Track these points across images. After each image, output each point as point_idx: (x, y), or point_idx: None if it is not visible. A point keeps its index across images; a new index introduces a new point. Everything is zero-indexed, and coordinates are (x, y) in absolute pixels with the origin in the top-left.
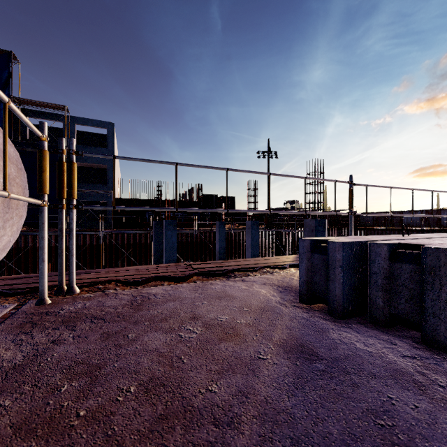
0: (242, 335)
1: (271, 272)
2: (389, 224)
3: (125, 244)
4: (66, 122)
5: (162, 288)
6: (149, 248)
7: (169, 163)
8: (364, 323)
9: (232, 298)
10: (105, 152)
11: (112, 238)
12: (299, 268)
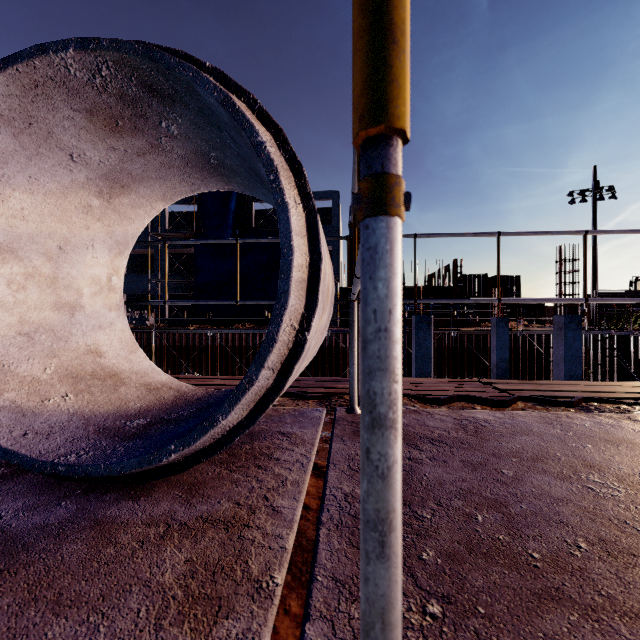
0: None
1: None
2: None
3: None
4: None
5: (488, 414)
6: None
7: (487, 235)
8: None
9: (638, 446)
10: (329, 230)
11: (338, 339)
12: None
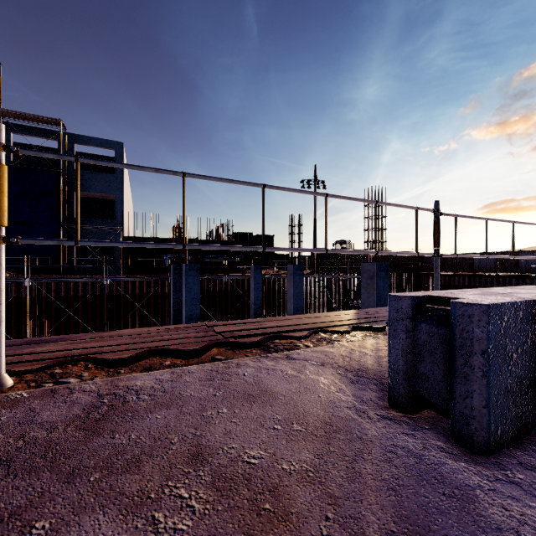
0: (294, 518)
1: (328, 339)
2: (458, 269)
3: (136, 294)
4: (62, 141)
5: (155, 376)
6: (167, 298)
7: (171, 173)
8: (534, 467)
9: (272, 398)
10: (111, 179)
11: (119, 286)
12: (389, 347)
